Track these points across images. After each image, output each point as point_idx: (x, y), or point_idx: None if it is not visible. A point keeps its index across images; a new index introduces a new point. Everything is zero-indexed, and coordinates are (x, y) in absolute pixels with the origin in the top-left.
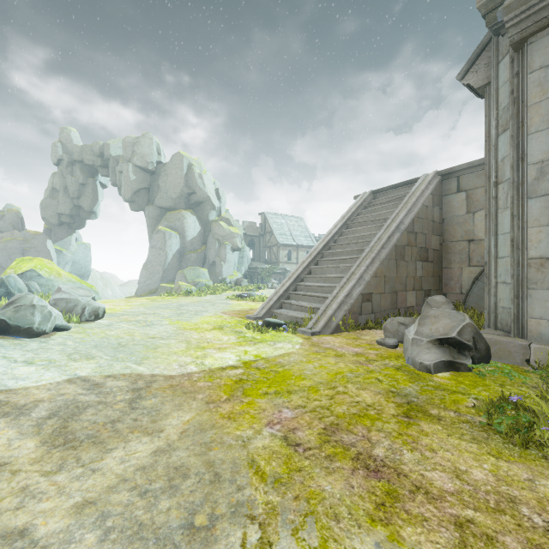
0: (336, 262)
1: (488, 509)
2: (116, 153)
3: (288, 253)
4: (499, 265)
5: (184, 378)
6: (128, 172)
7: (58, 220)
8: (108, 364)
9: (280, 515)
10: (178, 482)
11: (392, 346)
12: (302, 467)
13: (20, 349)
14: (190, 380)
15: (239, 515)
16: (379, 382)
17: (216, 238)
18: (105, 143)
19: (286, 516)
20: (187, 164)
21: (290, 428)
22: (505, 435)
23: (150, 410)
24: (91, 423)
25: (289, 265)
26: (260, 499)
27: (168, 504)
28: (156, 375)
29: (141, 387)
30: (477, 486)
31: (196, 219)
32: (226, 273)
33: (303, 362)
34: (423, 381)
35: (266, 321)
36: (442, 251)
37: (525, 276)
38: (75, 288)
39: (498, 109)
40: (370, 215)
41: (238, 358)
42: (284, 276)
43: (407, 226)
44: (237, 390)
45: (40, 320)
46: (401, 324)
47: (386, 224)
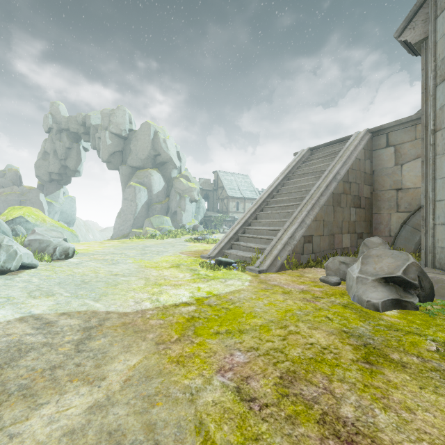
0: (279, 209)
1: None
2: (95, 122)
3: (236, 204)
4: (437, 208)
5: (138, 315)
6: (105, 138)
7: (49, 177)
8: (66, 301)
9: None
10: None
11: (335, 284)
12: (259, 435)
13: None
14: (143, 317)
15: None
16: (329, 320)
17: (177, 191)
18: (87, 114)
19: None
20: (153, 131)
21: (243, 376)
22: None
23: (96, 352)
24: (28, 369)
25: (237, 214)
26: None
27: None
28: (111, 312)
29: (93, 325)
30: None
31: (161, 176)
32: (186, 220)
33: (252, 299)
34: (373, 320)
35: (218, 260)
36: (372, 199)
37: None
38: (49, 230)
39: (436, 61)
40: (308, 168)
41: (191, 295)
42: (233, 223)
43: (342, 177)
44: (188, 329)
45: (5, 258)
46: (342, 263)
47: (324, 175)
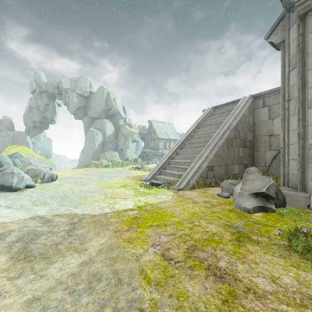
0: (192, 148)
1: (296, 304)
2: (66, 86)
3: (164, 143)
4: (290, 149)
5: (102, 216)
6: (73, 97)
7: (33, 124)
8: (57, 208)
9: (159, 309)
10: (95, 284)
11: (226, 197)
12: (173, 275)
13: (4, 199)
14: (106, 217)
15: (133, 308)
16: (219, 219)
17: (123, 134)
18: (60, 81)
19: (163, 309)
20: (106, 92)
21: (166, 248)
22: (300, 253)
23: (80, 236)
24: (43, 245)
25: (165, 150)
26: (147, 297)
27: (87, 300)
28: (85, 214)
29: (75, 222)
30: (287, 288)
31: (112, 124)
32: (129, 155)
33: (173, 206)
34: (246, 218)
35: (151, 182)
36: (254, 141)
37: (306, 155)
38: (40, 163)
39: (290, 56)
40: (212, 121)
41: (134, 204)
42: (162, 157)
43: (233, 127)
44: (133, 224)
45: (17, 181)
46: (231, 184)
47: (221, 125)
